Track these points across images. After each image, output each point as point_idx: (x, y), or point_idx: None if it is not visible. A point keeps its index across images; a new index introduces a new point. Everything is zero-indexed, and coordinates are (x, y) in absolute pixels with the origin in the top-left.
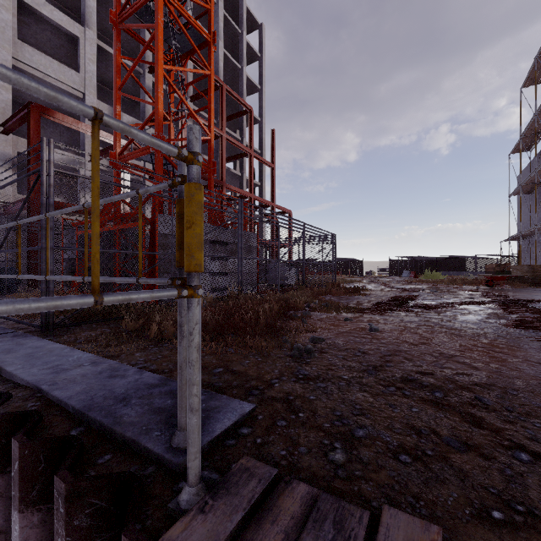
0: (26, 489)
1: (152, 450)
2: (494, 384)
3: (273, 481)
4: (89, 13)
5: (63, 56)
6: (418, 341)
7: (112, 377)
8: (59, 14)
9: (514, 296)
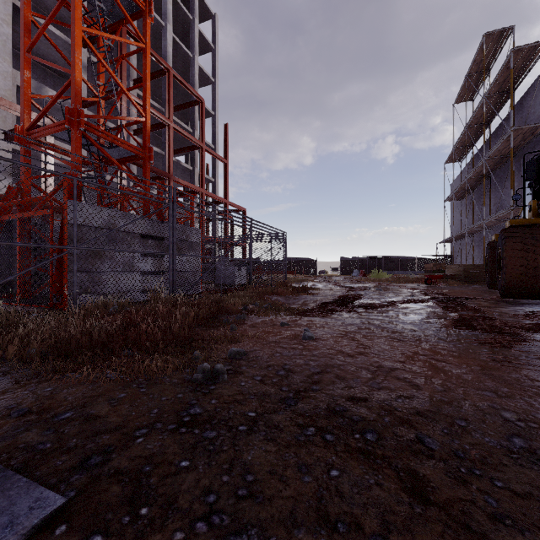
0: None
1: None
2: (438, 410)
3: None
4: None
5: None
6: (355, 350)
7: None
8: None
9: (449, 293)
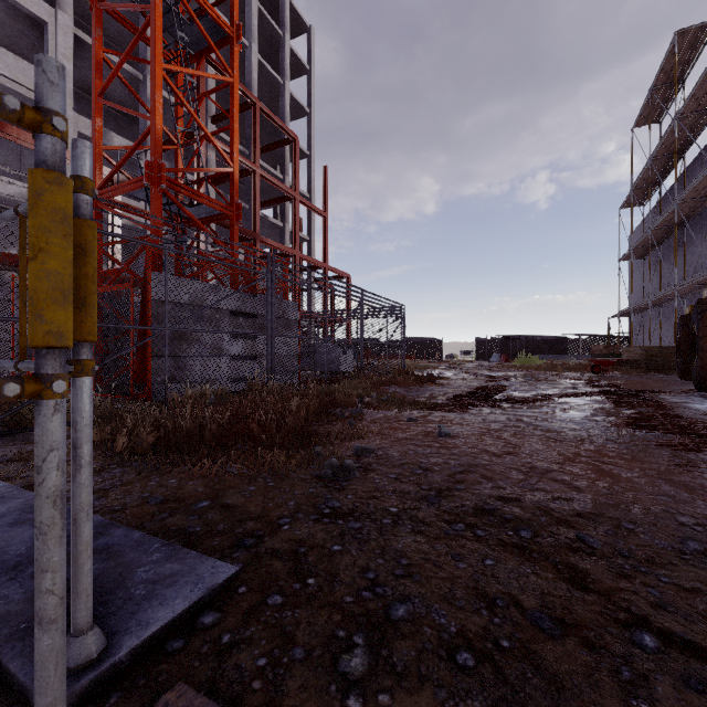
0: None
1: (16, 675)
2: (602, 513)
3: None
4: None
5: (24, 48)
6: (502, 449)
7: (16, 524)
8: None
9: (625, 385)
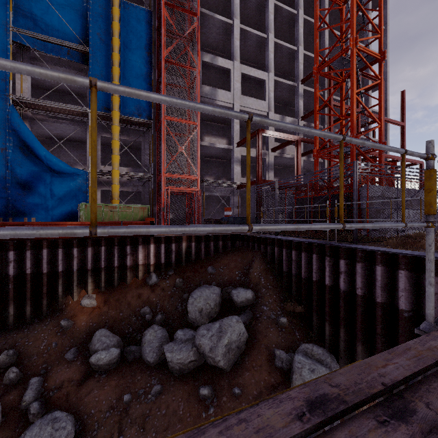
0: None
1: None
2: None
3: None
4: (270, 63)
5: (252, 93)
6: None
7: None
8: (257, 72)
9: None
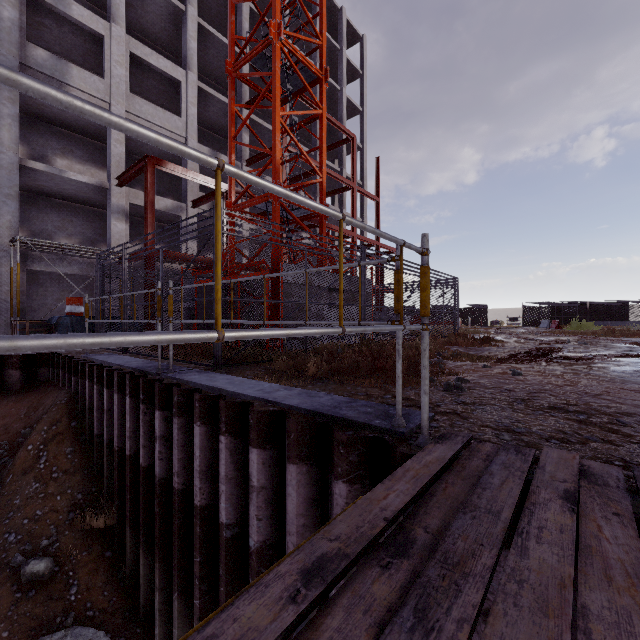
0: (299, 450)
1: (382, 427)
2: (635, 413)
3: (470, 439)
4: (190, 55)
5: (164, 101)
6: (563, 383)
7: (311, 396)
8: (164, 61)
9: None
